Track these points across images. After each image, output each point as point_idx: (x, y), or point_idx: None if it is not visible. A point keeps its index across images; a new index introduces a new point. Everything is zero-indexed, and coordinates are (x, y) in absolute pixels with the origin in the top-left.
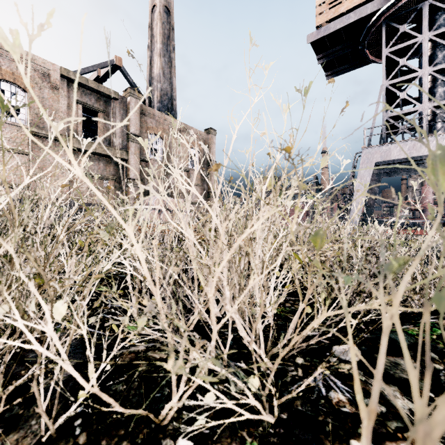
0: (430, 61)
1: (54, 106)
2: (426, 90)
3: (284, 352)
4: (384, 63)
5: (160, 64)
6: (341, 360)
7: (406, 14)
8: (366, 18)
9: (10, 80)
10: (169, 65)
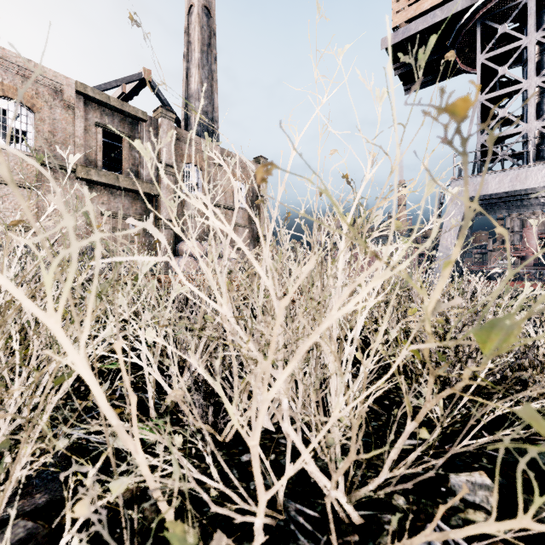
0: (538, 70)
1: (68, 129)
2: (533, 105)
3: (397, 544)
4: (478, 73)
5: (198, 77)
6: (466, 503)
7: (507, 10)
8: (455, 16)
9: (13, 97)
10: (209, 78)
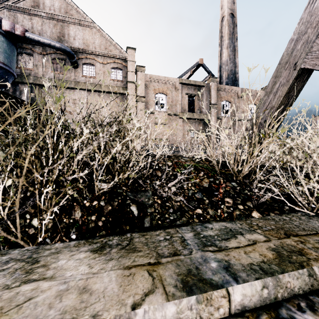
0: None
1: (176, 99)
2: None
3: None
4: None
5: (227, 53)
6: None
7: None
8: None
9: (161, 92)
10: (233, 51)
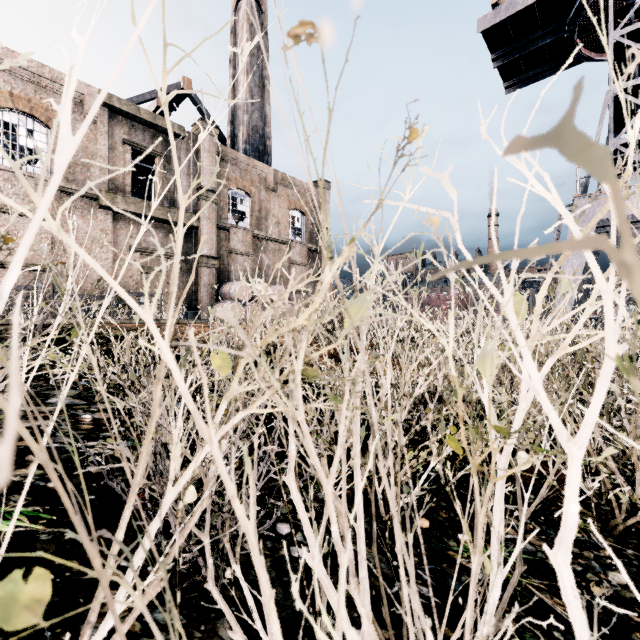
0: None
1: (90, 147)
2: None
3: None
4: (611, 55)
5: (247, 86)
6: None
7: None
8: None
9: (24, 110)
10: (260, 87)
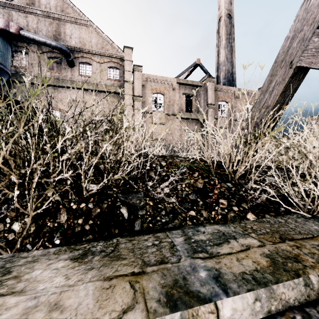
0: None
1: (174, 98)
2: None
3: None
4: None
5: (224, 54)
6: None
7: None
8: None
9: (158, 92)
10: (230, 51)
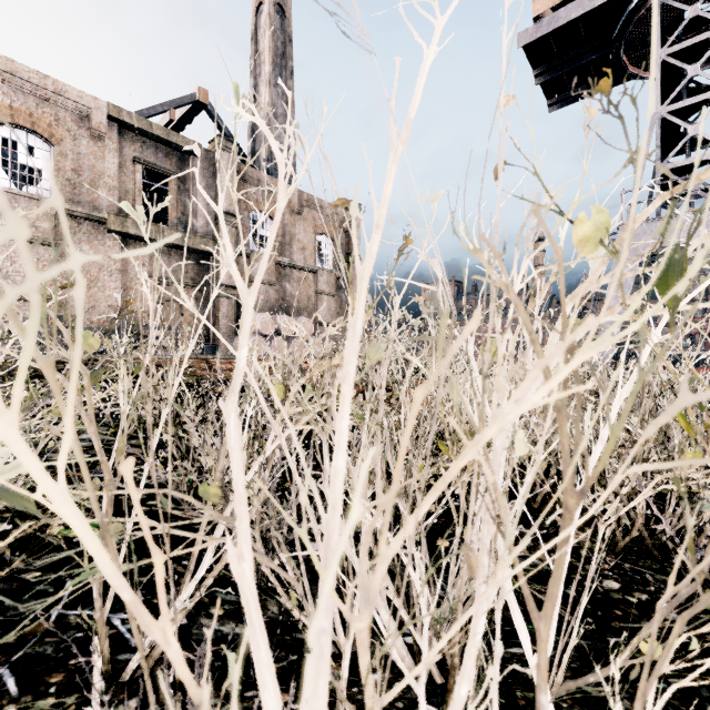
0: None
1: (97, 166)
2: None
3: None
4: (658, 75)
5: (269, 98)
6: None
7: None
8: None
9: (25, 125)
10: (284, 99)
